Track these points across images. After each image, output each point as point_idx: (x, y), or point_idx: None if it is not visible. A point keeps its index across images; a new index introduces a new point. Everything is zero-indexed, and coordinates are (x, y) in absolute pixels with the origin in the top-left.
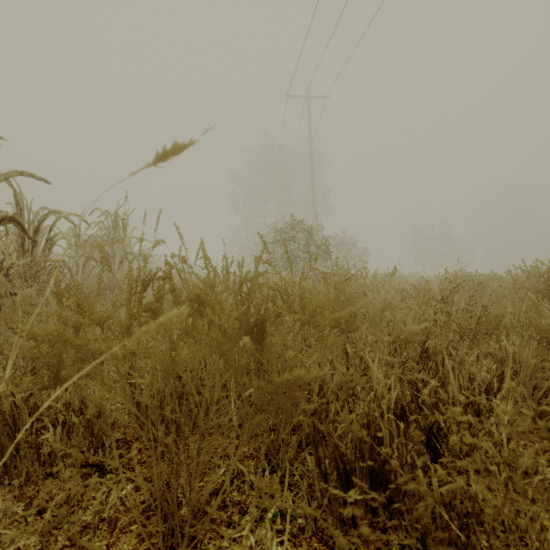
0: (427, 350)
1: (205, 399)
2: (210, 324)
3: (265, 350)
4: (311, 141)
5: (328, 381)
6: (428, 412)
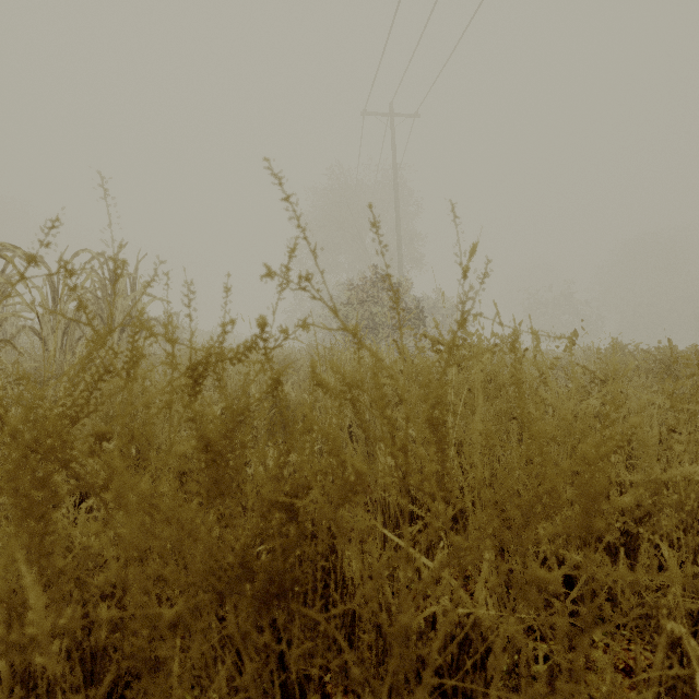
0: None
1: None
2: None
3: None
4: (396, 173)
5: (486, 628)
6: None
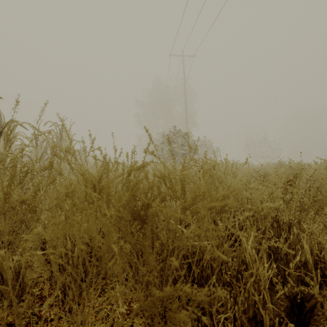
0: (277, 221)
1: (82, 297)
2: (97, 211)
3: (143, 254)
4: (185, 82)
5: (203, 249)
6: (293, 284)
